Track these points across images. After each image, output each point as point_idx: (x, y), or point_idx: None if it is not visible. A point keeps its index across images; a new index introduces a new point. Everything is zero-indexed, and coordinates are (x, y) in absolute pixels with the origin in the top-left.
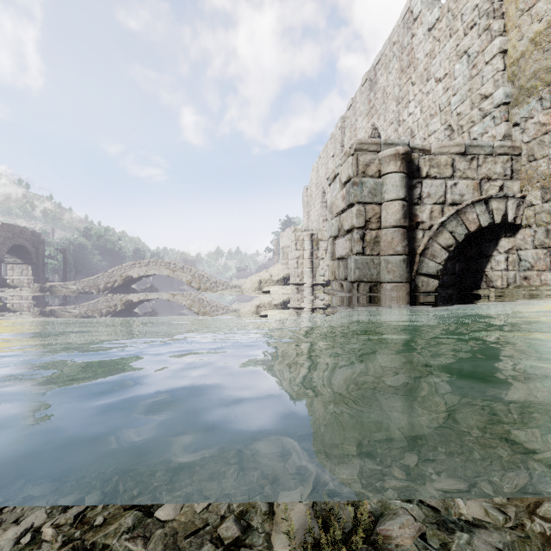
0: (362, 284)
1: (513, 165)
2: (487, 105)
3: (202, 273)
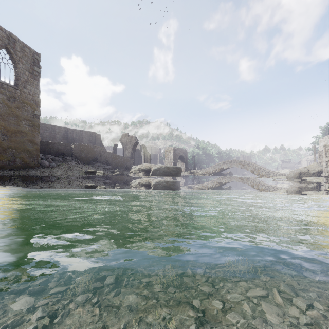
0: None
1: None
2: None
3: (260, 166)
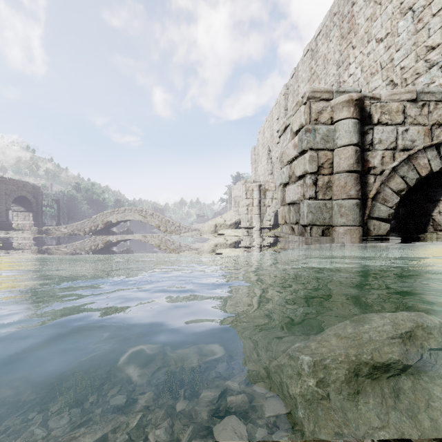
0: (315, 227)
1: None
2: (434, 56)
3: (168, 218)
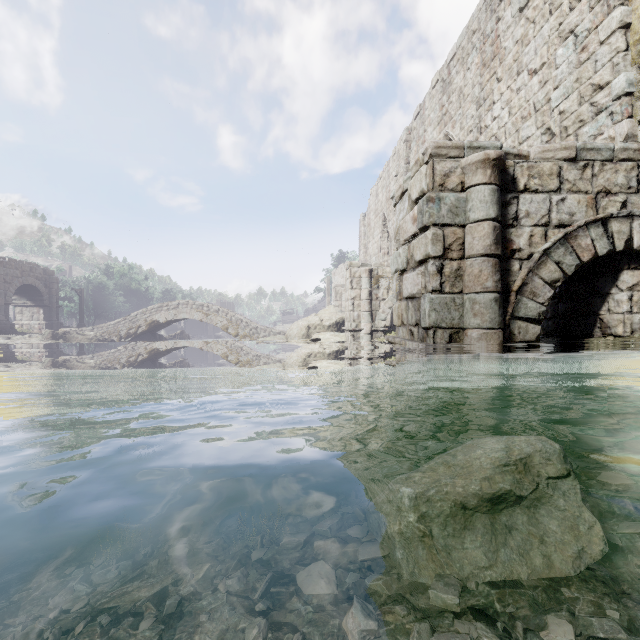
0: (440, 331)
1: (639, 174)
2: (602, 98)
3: (241, 317)
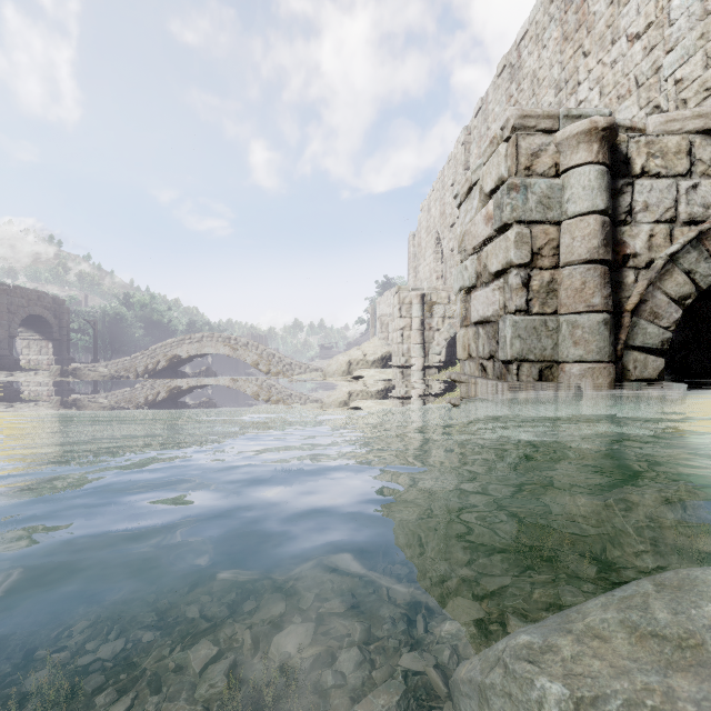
0: (526, 365)
1: None
2: None
3: (273, 351)
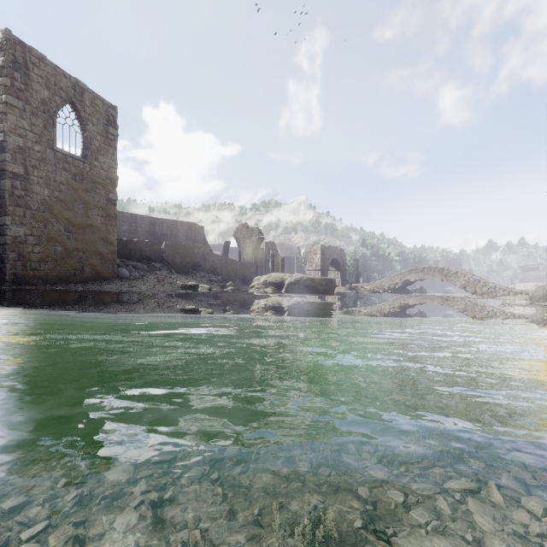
0: None
1: None
2: None
3: (478, 278)
